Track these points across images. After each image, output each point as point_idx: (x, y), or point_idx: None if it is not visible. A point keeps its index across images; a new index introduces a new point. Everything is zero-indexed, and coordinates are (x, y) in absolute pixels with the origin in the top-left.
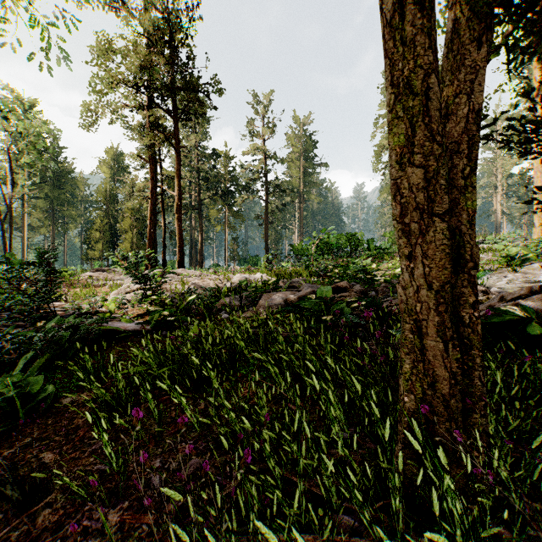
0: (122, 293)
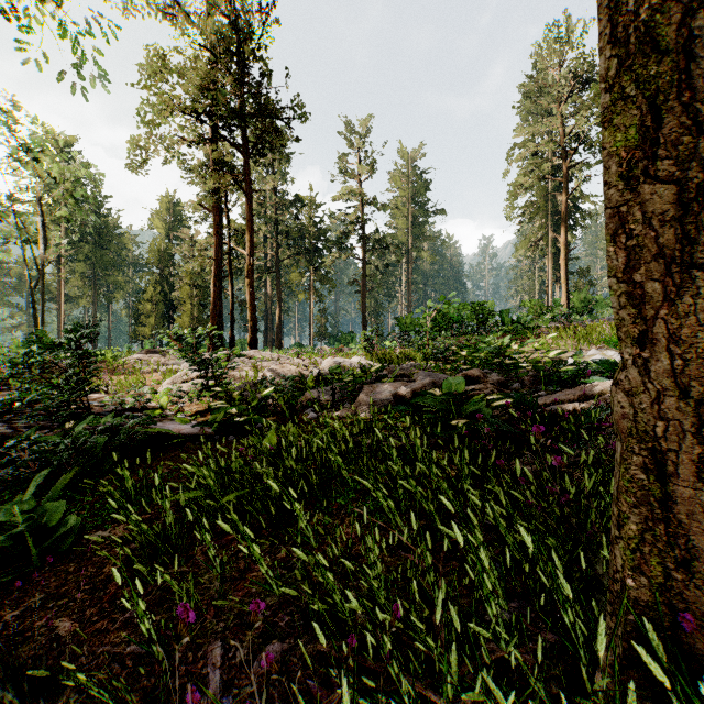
0: (178, 382)
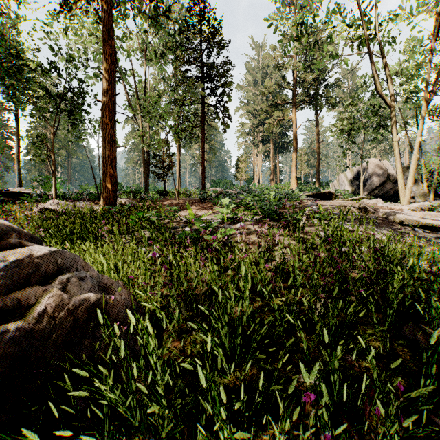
0: None
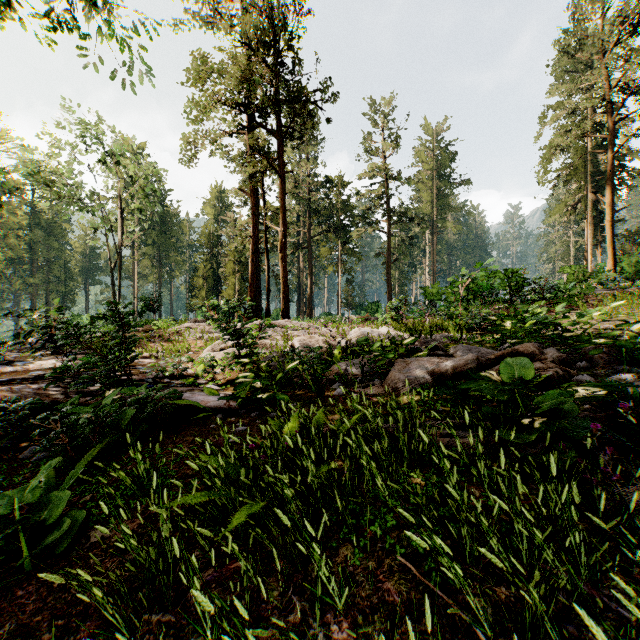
0: (216, 349)
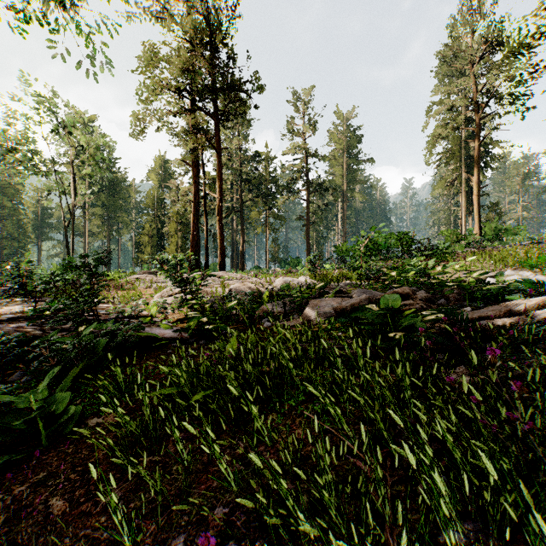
0: (165, 296)
